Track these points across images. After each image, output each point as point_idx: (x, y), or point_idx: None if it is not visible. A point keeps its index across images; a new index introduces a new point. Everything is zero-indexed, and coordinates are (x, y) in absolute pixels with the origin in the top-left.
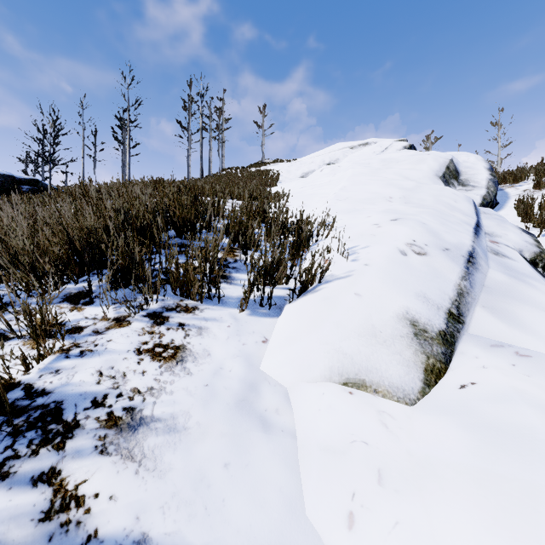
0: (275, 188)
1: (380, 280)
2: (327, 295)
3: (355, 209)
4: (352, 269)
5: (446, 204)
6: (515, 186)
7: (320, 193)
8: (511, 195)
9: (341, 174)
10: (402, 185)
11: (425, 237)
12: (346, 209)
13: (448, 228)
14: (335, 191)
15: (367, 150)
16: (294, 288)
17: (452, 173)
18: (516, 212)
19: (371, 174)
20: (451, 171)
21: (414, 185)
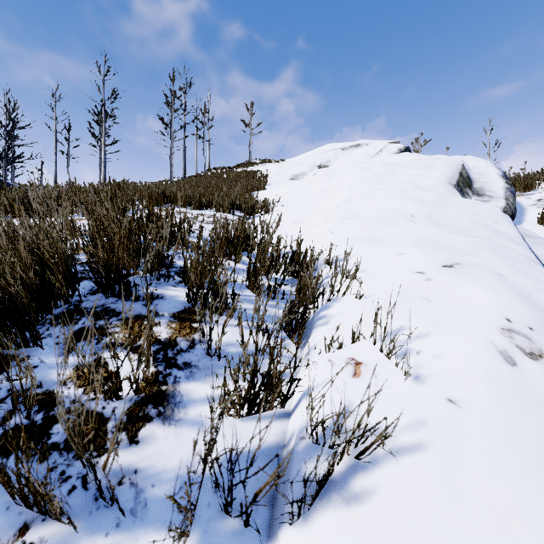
0: (263, 192)
1: (507, 470)
2: (394, 539)
3: (375, 237)
4: (425, 414)
5: (487, 227)
6: (525, 195)
7: (317, 204)
8: (525, 205)
9: (338, 179)
10: (420, 197)
11: (519, 307)
12: (360, 235)
13: (530, 279)
14: (338, 203)
15: (360, 152)
16: (304, 495)
17: (466, 180)
18: (541, 227)
19: (376, 180)
20: (465, 178)
21: (435, 197)
